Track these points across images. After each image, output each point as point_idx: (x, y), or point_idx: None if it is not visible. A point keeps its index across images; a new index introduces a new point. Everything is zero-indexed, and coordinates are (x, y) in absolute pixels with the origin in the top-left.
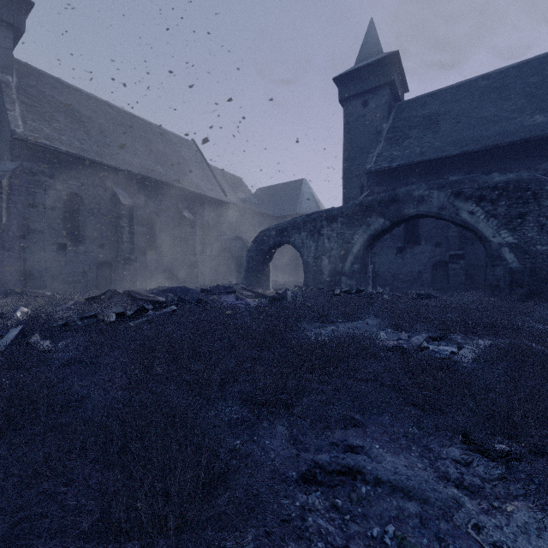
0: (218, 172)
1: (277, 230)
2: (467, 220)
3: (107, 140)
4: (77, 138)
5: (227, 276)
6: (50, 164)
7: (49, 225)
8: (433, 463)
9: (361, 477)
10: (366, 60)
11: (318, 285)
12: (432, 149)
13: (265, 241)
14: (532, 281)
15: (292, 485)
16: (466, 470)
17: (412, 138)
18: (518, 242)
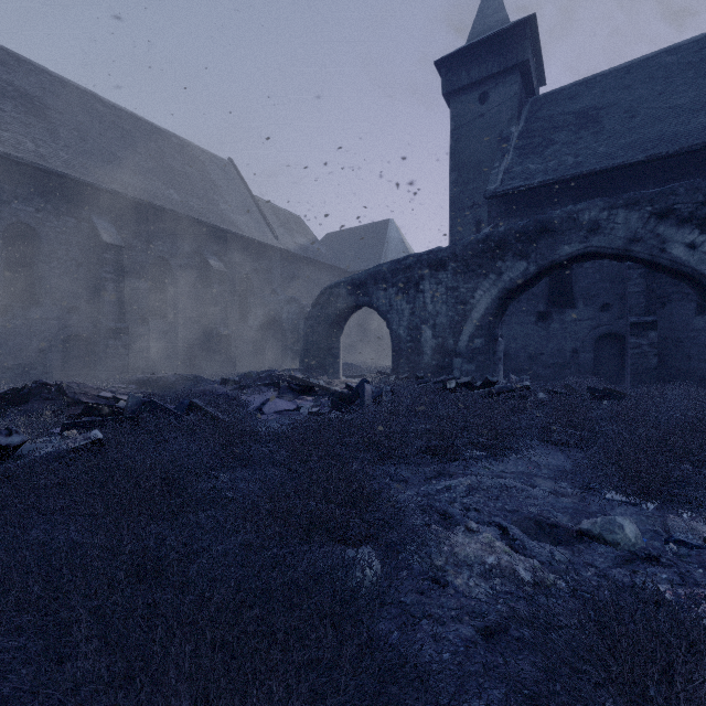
0: (268, 207)
1: (351, 285)
2: (682, 259)
3: (86, 146)
4: (31, 137)
5: (278, 357)
6: None
7: None
8: None
9: None
10: (485, 34)
11: (415, 372)
12: (595, 157)
13: (331, 303)
14: None
15: None
16: None
17: (559, 143)
18: None
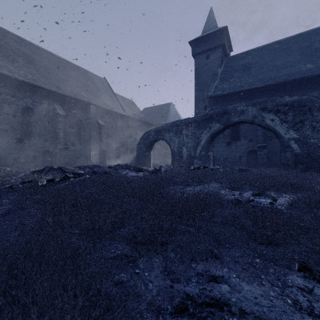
0: (120, 97)
1: (155, 131)
2: (269, 124)
3: (50, 75)
4: (30, 72)
5: (125, 160)
6: (12, 88)
7: (11, 126)
8: (282, 291)
9: (227, 308)
10: (208, 31)
11: (180, 164)
12: (247, 84)
13: (148, 138)
14: (308, 160)
15: (167, 318)
16: (311, 297)
17: (235, 77)
18: (300, 137)
